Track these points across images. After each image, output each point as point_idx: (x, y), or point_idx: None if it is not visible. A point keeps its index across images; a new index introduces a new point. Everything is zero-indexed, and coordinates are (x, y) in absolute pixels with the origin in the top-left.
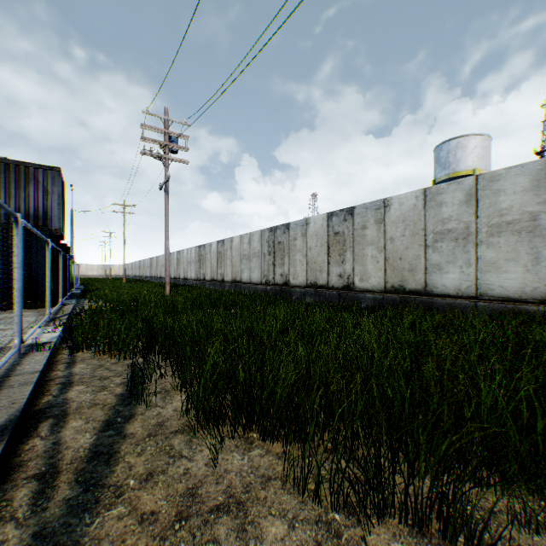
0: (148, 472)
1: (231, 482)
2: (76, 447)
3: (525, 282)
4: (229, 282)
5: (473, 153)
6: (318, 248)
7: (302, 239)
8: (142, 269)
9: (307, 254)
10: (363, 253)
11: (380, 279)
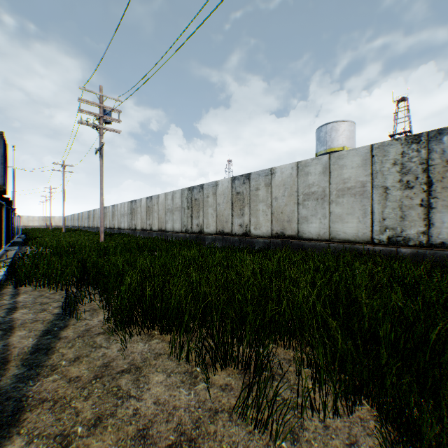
0: (76, 356)
1: (134, 358)
2: (22, 346)
3: (359, 229)
4: (156, 231)
5: (343, 135)
6: (225, 204)
7: (213, 197)
8: (80, 220)
9: (217, 209)
10: (257, 208)
11: (268, 228)
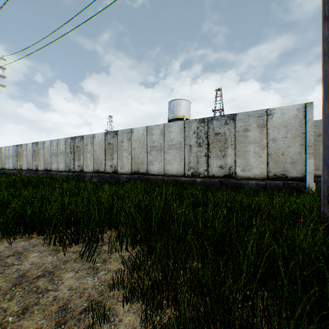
0: None
1: (18, 249)
2: None
3: (178, 168)
4: (43, 171)
5: (184, 108)
6: (100, 151)
7: (91, 145)
8: None
9: (94, 154)
10: (122, 155)
11: (129, 168)
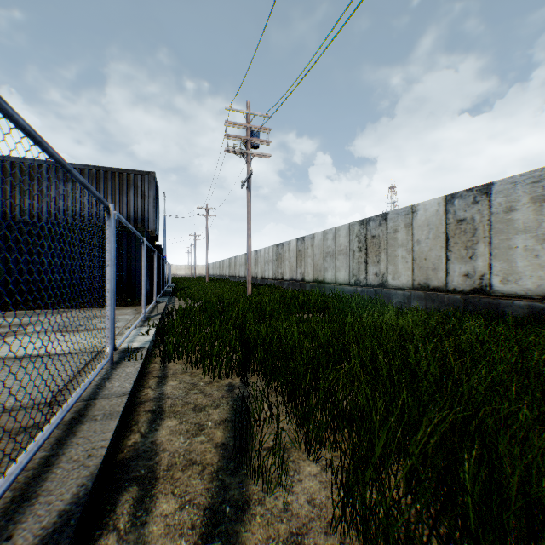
0: None
1: None
2: None
3: None
4: (310, 282)
5: None
6: (430, 241)
7: (405, 231)
8: (221, 268)
9: (413, 249)
10: (508, 245)
11: (539, 280)
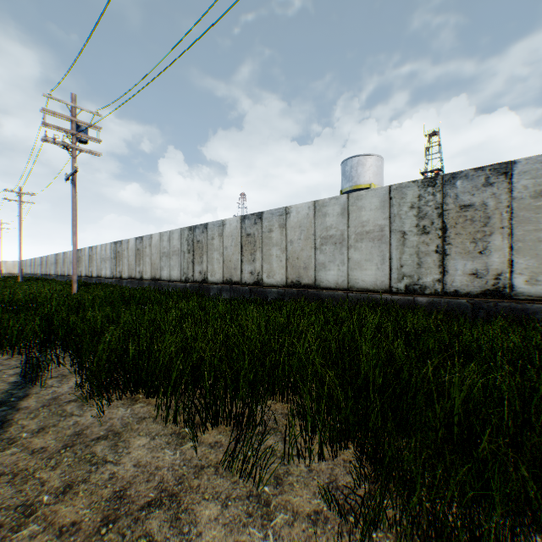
0: (41, 427)
1: (113, 424)
2: None
3: (377, 277)
4: (149, 280)
5: (370, 171)
6: (233, 248)
7: (219, 239)
8: (45, 266)
9: (223, 253)
10: (270, 253)
11: (282, 275)
